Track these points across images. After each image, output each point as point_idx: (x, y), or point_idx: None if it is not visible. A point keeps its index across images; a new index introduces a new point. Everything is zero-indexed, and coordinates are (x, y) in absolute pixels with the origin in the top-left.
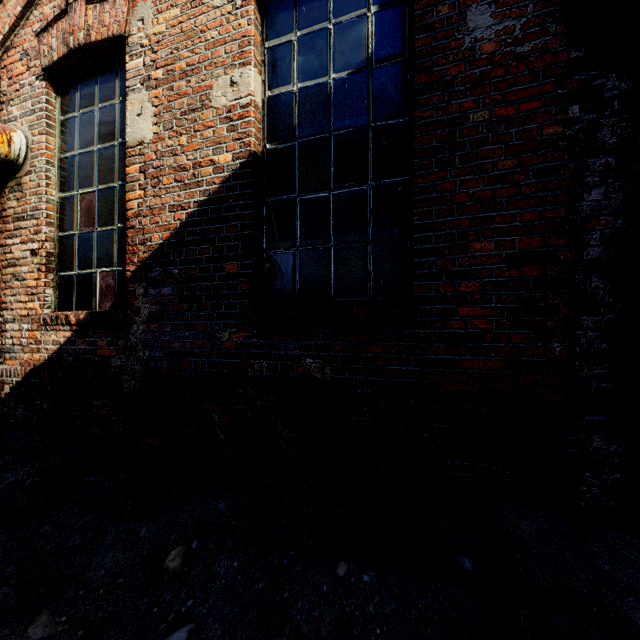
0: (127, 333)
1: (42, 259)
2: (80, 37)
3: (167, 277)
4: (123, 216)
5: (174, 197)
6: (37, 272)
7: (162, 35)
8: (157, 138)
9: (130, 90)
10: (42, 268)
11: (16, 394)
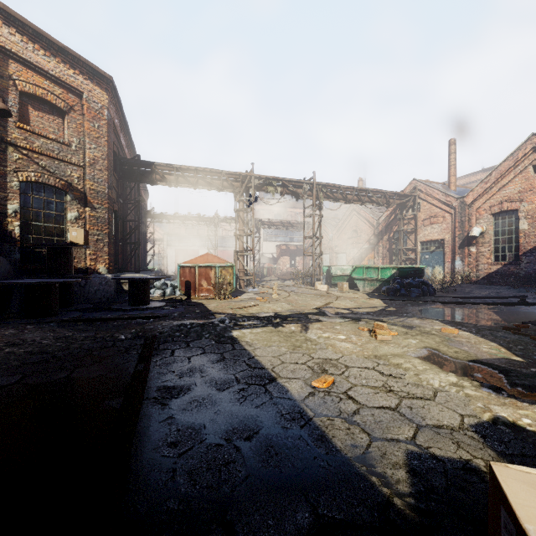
0: (519, 266)
1: (491, 251)
2: (505, 209)
3: (531, 255)
4: (515, 243)
5: (533, 240)
6: (489, 254)
7: (530, 209)
8: (528, 229)
9: (520, 219)
10: (491, 253)
11: (483, 278)
